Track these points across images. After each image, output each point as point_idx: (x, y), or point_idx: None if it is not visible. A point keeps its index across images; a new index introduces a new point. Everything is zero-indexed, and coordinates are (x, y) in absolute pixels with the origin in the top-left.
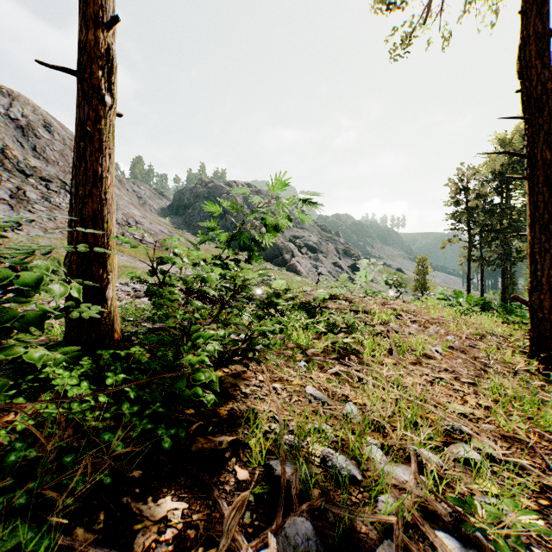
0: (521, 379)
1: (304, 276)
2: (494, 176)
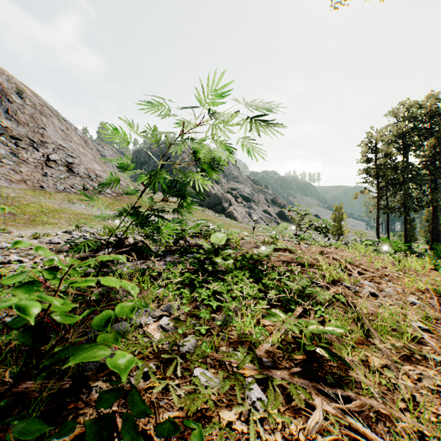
0: None
1: (239, 221)
2: (398, 138)
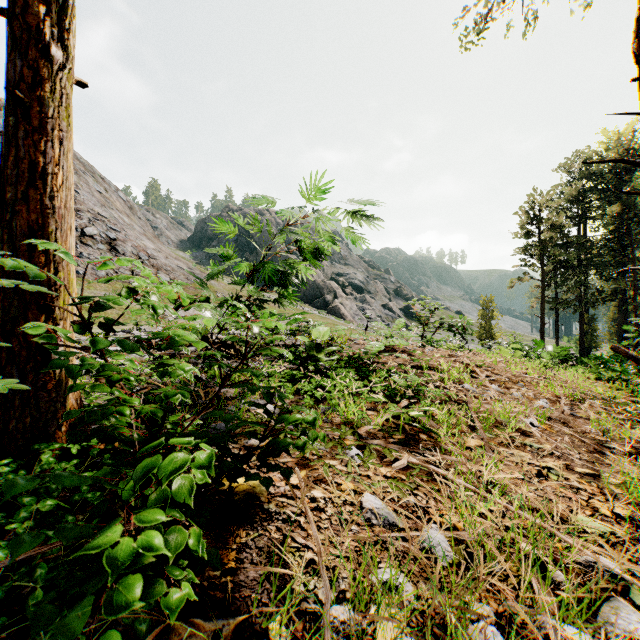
0: None
1: (348, 320)
2: (571, 203)
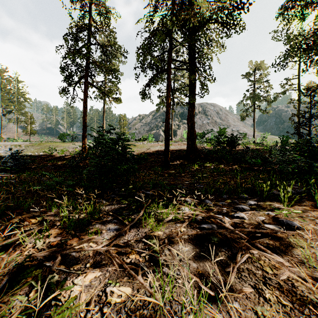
0: None
1: None
2: None
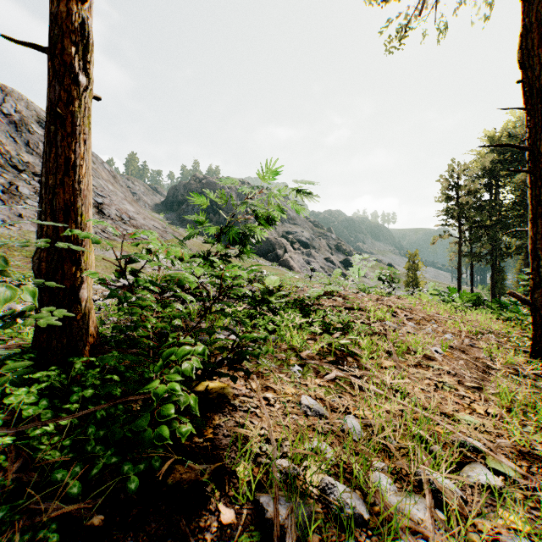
0: (529, 383)
1: (296, 271)
2: (484, 173)
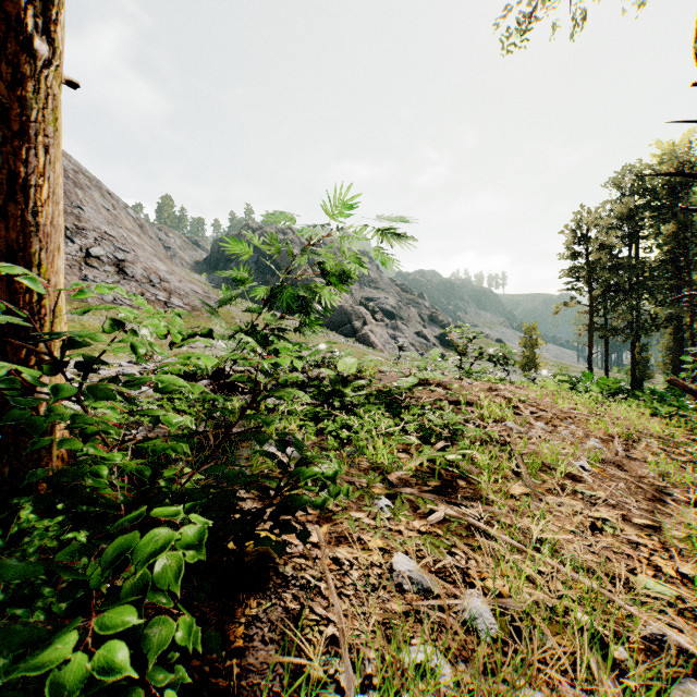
0: None
1: (379, 349)
2: (622, 221)
